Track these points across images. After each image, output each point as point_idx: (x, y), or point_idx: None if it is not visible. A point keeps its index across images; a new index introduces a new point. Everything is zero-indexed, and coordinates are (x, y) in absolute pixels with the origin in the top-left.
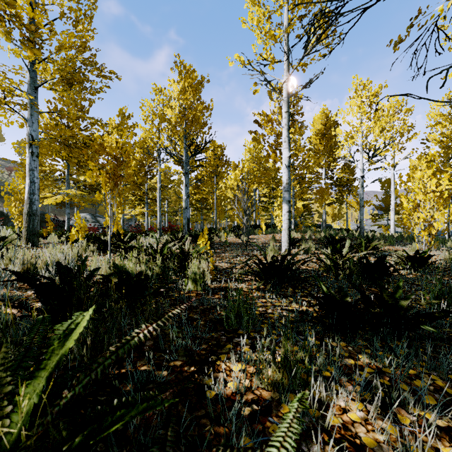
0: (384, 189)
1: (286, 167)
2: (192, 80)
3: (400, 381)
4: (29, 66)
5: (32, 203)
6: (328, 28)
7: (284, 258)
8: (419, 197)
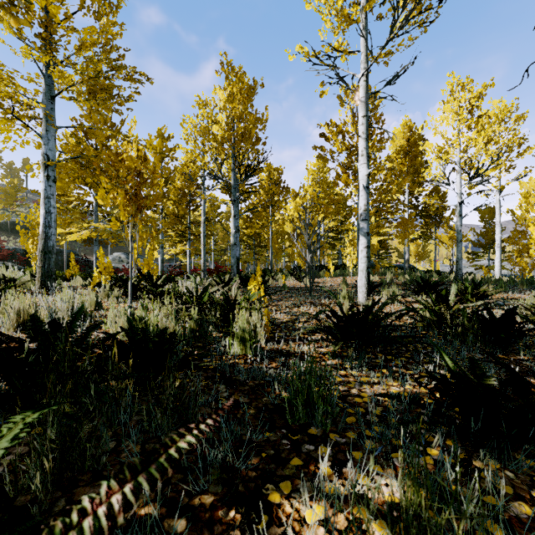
0: (484, 221)
1: (364, 189)
2: (242, 85)
3: None
4: (44, 70)
5: (48, 238)
6: None
7: (370, 309)
8: None
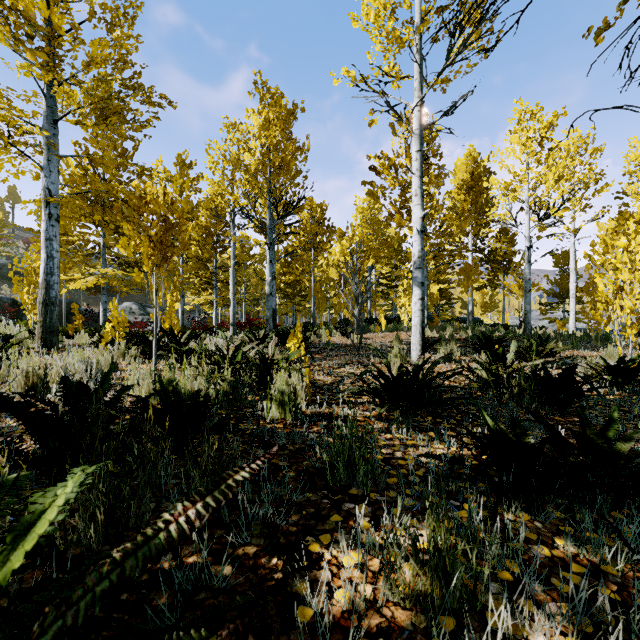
0: (559, 267)
1: (418, 233)
2: (279, 109)
3: (637, 592)
4: (45, 89)
5: (50, 287)
6: (493, 2)
7: (418, 369)
8: (624, 276)
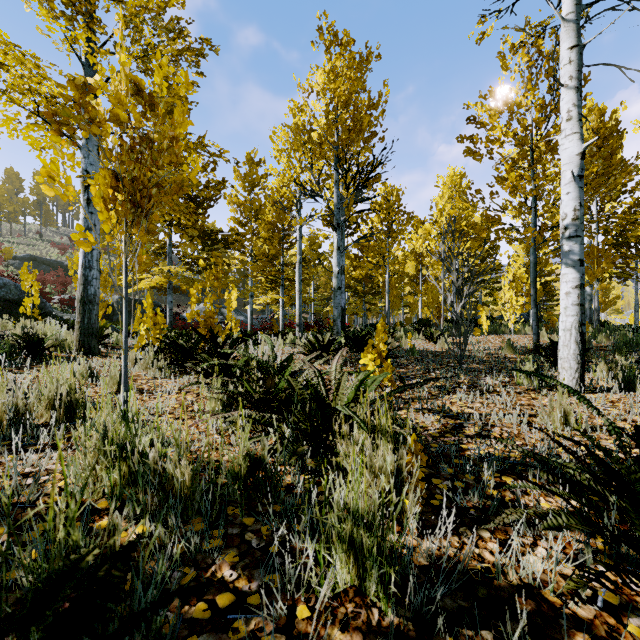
0: None
1: (573, 180)
2: (349, 54)
3: None
4: (84, 58)
5: (88, 283)
6: None
7: None
8: None
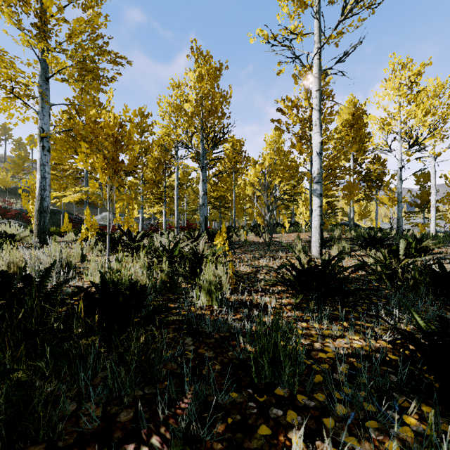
0: (420, 184)
1: (317, 155)
2: (209, 67)
3: None
4: (40, 56)
5: (43, 200)
6: None
7: (328, 264)
8: None
